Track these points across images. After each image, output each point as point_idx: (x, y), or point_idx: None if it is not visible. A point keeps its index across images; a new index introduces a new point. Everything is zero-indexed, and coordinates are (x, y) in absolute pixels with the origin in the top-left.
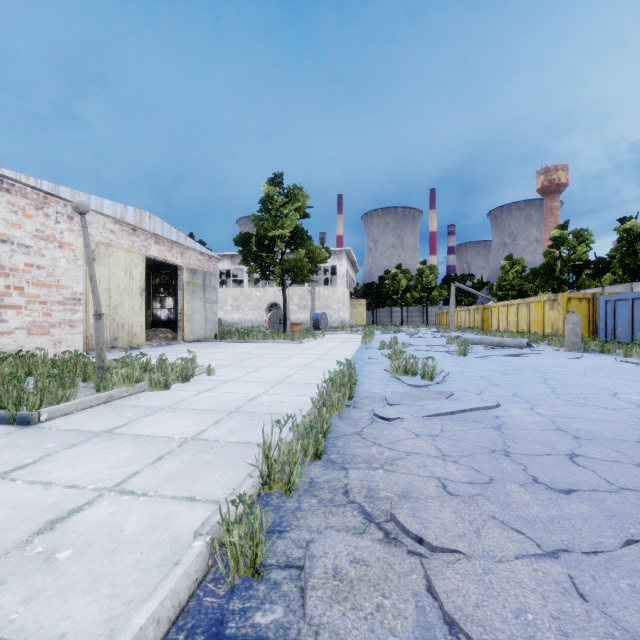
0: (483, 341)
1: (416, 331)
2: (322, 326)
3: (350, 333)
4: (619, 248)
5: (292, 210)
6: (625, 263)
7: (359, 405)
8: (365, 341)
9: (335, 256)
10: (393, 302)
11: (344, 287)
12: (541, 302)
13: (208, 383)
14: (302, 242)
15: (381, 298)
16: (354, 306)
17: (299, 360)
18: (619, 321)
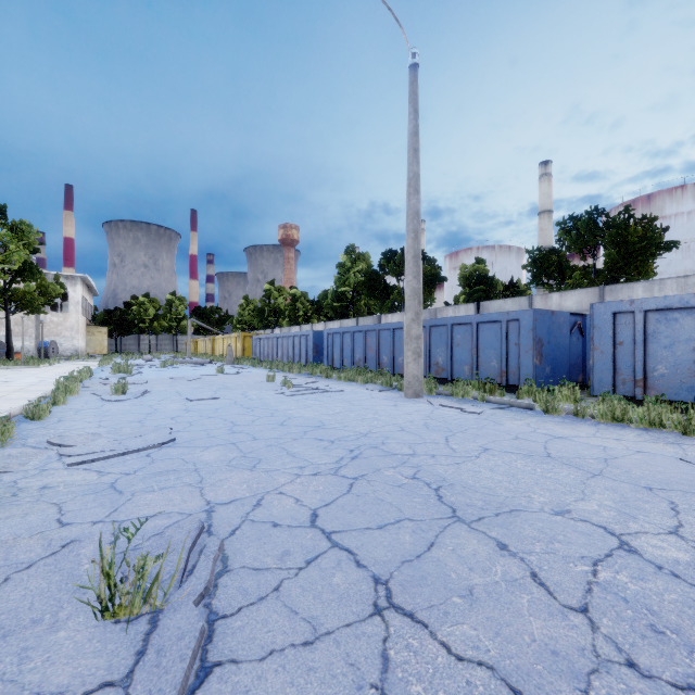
0: (188, 361)
1: (152, 357)
2: (51, 355)
3: (88, 360)
4: (289, 305)
5: (21, 246)
6: (290, 314)
7: (94, 379)
8: (102, 364)
9: (67, 281)
10: (140, 330)
11: (79, 314)
12: (235, 337)
13: (4, 381)
14: (31, 274)
15: (126, 326)
16: (92, 334)
17: (51, 374)
18: (258, 349)
